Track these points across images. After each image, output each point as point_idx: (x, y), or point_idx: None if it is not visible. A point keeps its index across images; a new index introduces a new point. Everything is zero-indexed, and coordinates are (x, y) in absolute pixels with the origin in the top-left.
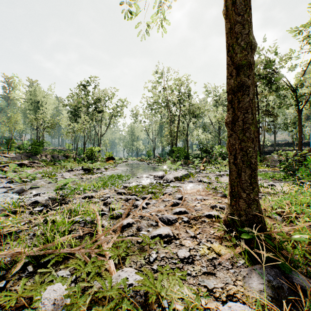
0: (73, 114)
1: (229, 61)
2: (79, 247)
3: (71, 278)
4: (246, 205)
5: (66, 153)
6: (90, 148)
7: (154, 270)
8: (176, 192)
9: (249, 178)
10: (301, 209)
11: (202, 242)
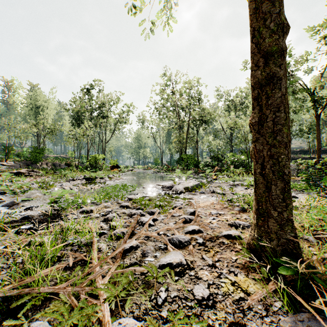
0: (76, 120)
1: (254, 49)
2: (65, 283)
3: None
4: (277, 227)
5: (68, 161)
6: (93, 156)
7: (163, 318)
8: (187, 205)
9: (281, 192)
10: None
11: (224, 274)
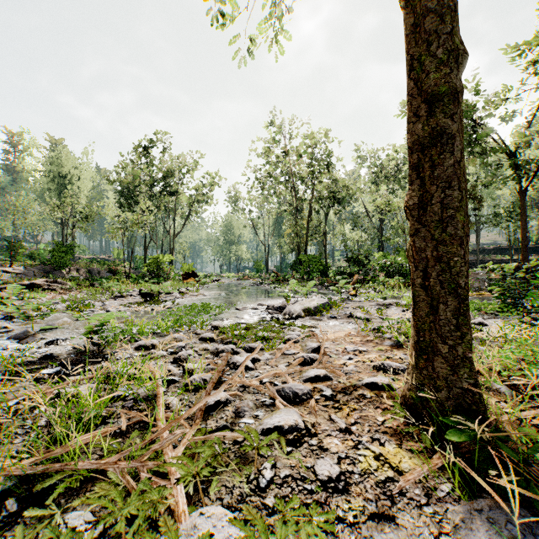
0: (126, 198)
1: (412, 89)
2: (116, 456)
3: (91, 533)
4: (448, 369)
5: (113, 266)
6: (154, 258)
7: (268, 508)
8: (308, 337)
9: (453, 315)
10: None
11: (364, 443)
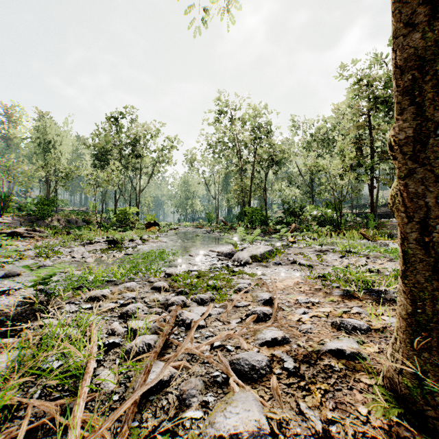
0: (99, 160)
1: None
2: None
3: None
4: None
5: (87, 217)
6: (122, 209)
7: None
8: (257, 285)
9: None
10: None
11: None
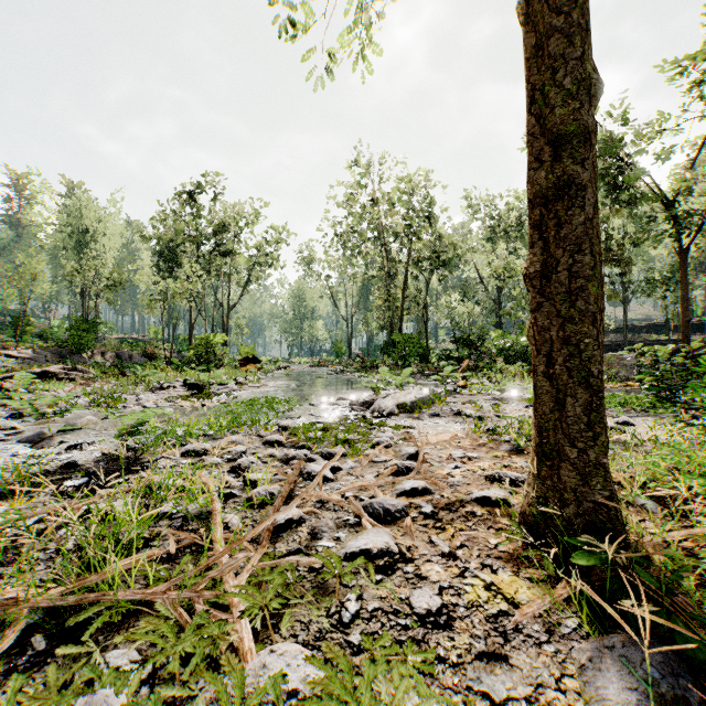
0: (166, 260)
1: (534, 127)
2: (165, 584)
3: (139, 674)
4: (577, 478)
5: (150, 349)
6: (203, 338)
7: (353, 646)
8: (403, 440)
9: (584, 410)
10: (703, 484)
11: (472, 570)
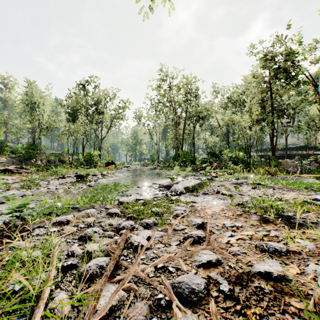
0: (71, 116)
1: None
2: None
3: None
4: None
5: (61, 158)
6: (88, 152)
7: None
8: (191, 211)
9: None
10: None
11: None
